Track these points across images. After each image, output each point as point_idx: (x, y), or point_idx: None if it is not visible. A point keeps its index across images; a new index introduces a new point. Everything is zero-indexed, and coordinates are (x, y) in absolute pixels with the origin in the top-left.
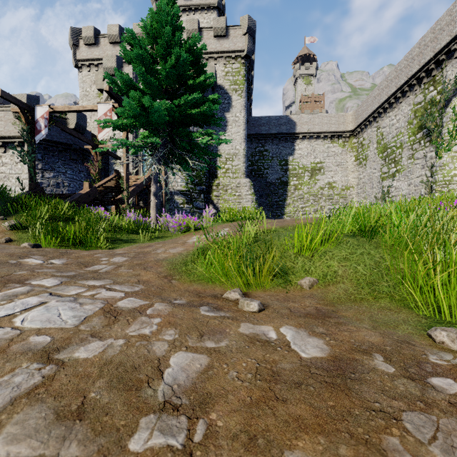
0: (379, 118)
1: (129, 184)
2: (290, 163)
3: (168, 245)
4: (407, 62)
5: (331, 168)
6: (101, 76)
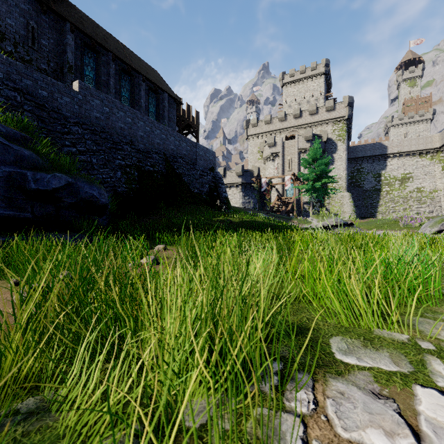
0: None
1: (286, 202)
2: (383, 176)
3: None
4: None
5: (419, 176)
6: (263, 145)
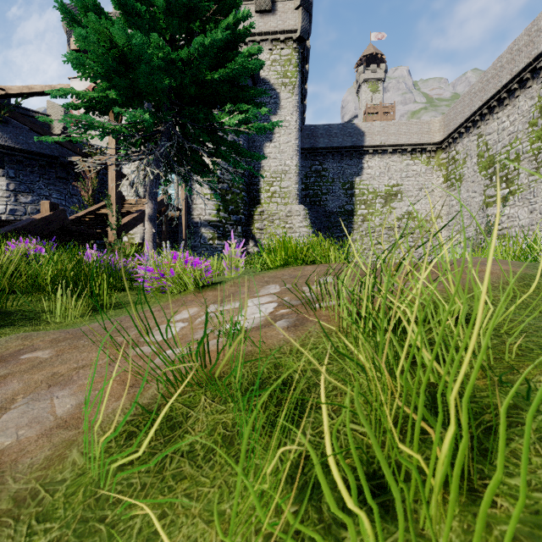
0: (481, 122)
1: (133, 210)
2: (357, 187)
3: (62, 360)
4: (529, 37)
5: (412, 192)
6: None
